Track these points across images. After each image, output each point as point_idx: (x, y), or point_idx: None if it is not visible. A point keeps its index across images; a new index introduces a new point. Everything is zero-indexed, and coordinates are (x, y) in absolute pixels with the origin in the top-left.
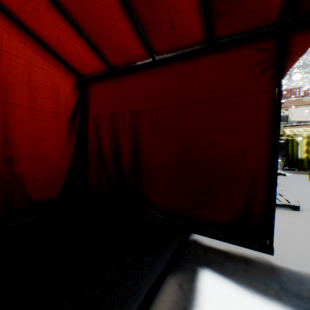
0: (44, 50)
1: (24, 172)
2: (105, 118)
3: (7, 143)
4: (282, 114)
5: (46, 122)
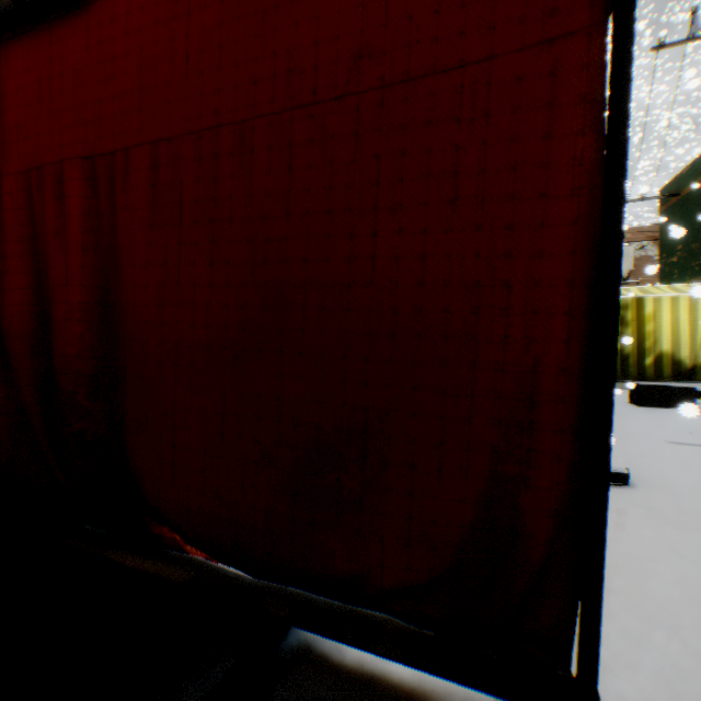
0: None
1: None
2: (6, 188)
3: None
4: None
5: None
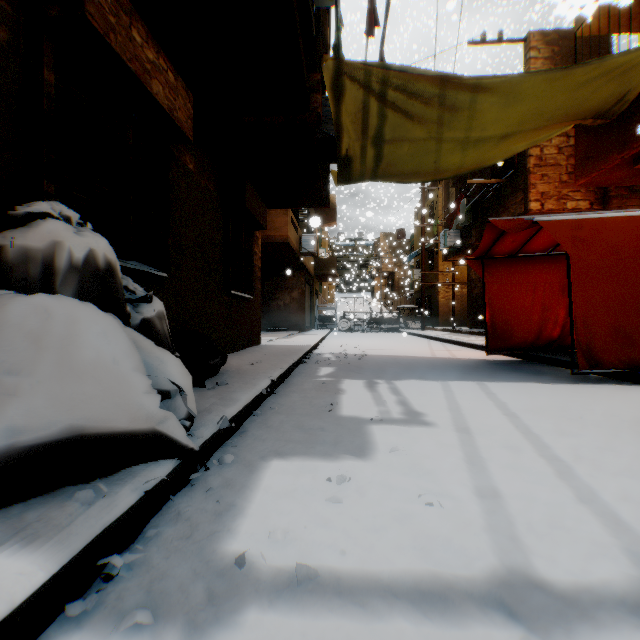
0: None
1: None
2: None
3: None
4: None
5: None
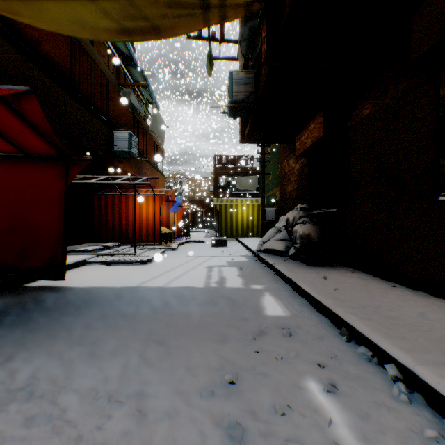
0: None
1: None
2: None
3: None
4: (233, 181)
5: None
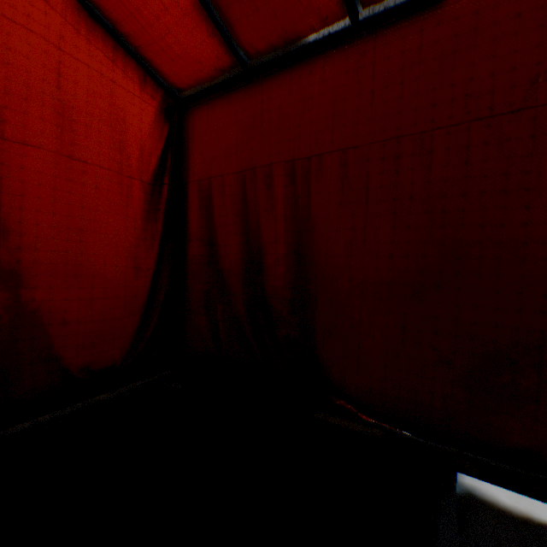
0: (93, 25)
1: (47, 304)
2: (226, 183)
3: (7, 235)
4: None
5: (97, 190)
